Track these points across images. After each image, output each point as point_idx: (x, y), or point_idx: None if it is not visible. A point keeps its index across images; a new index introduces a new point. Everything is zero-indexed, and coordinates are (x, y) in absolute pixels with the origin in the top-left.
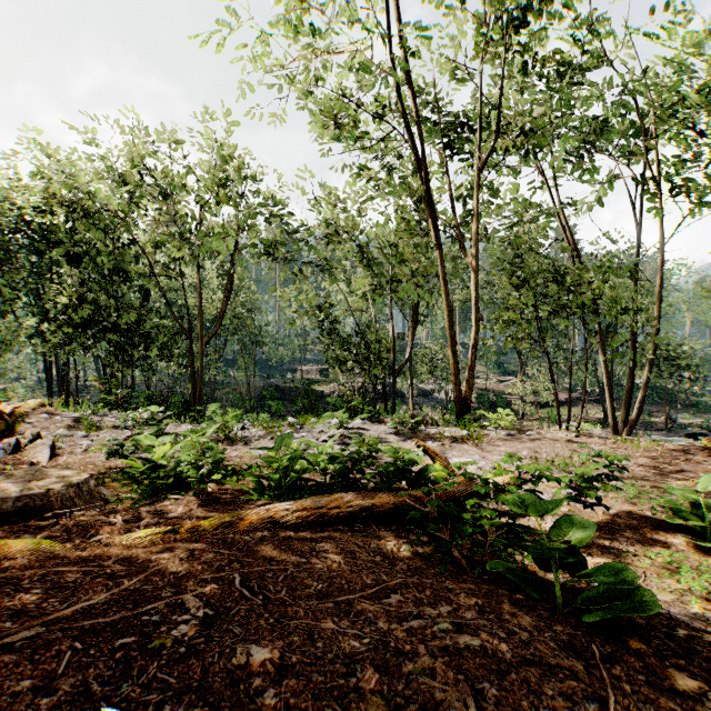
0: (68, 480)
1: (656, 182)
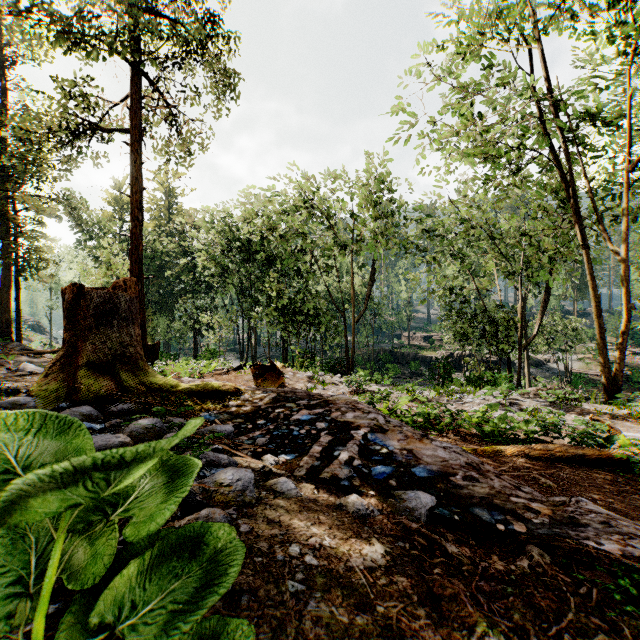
0: None
1: None
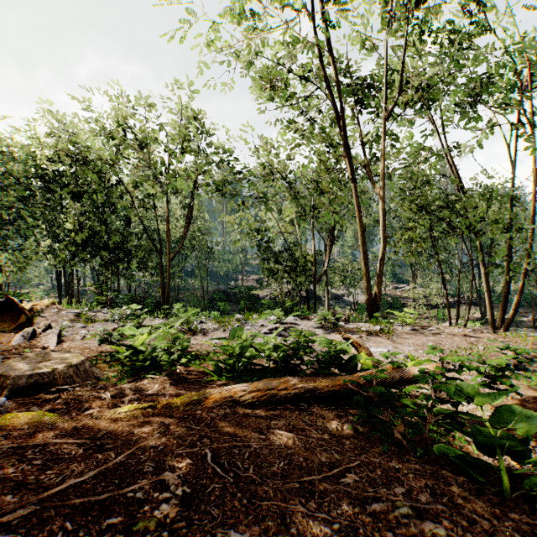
0: (69, 362)
1: (530, 126)
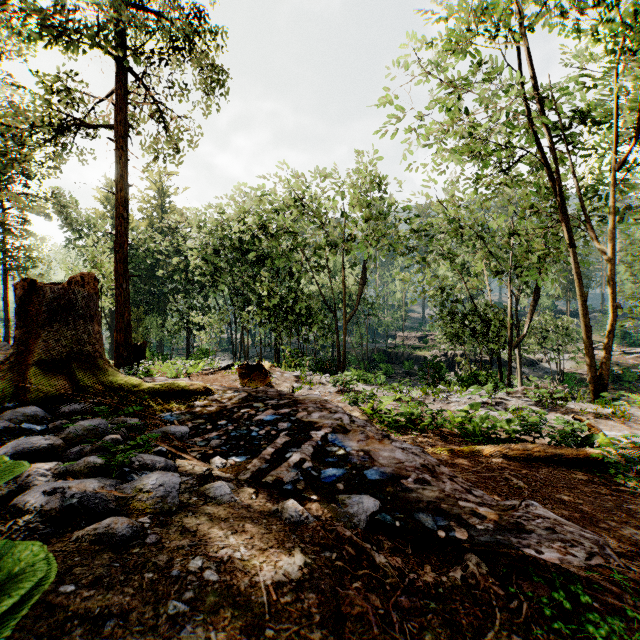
0: (361, 417)
1: None
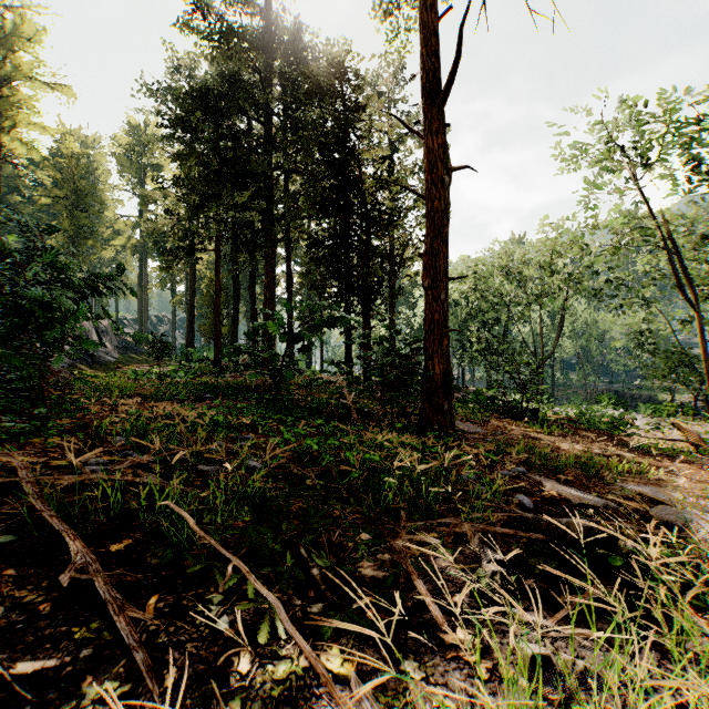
0: None
1: None
